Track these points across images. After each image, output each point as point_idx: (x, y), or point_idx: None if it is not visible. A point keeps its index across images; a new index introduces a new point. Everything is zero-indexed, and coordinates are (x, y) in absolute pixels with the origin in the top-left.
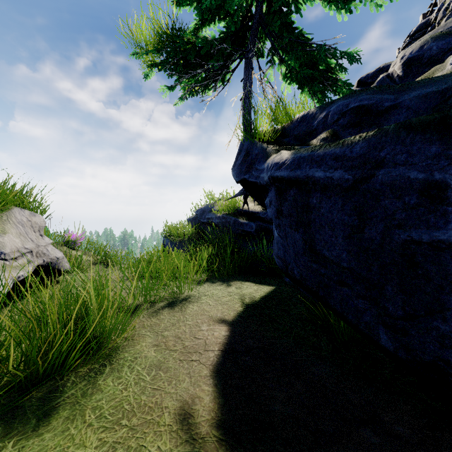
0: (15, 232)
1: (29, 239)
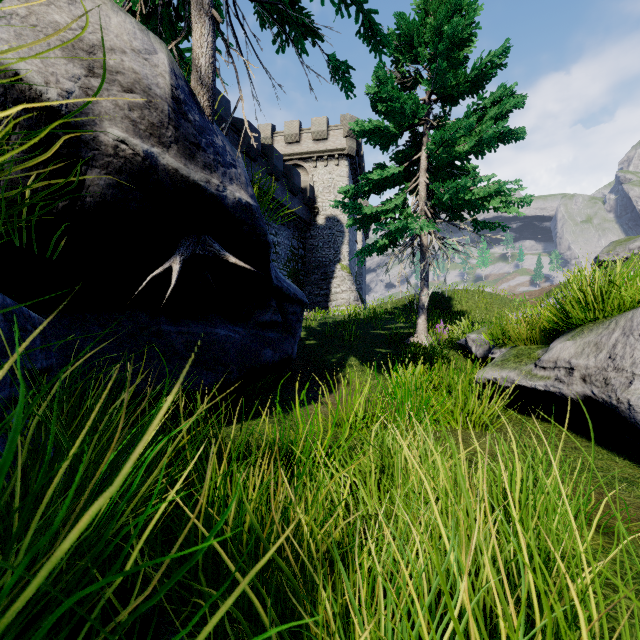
0: (589, 340)
1: (606, 354)
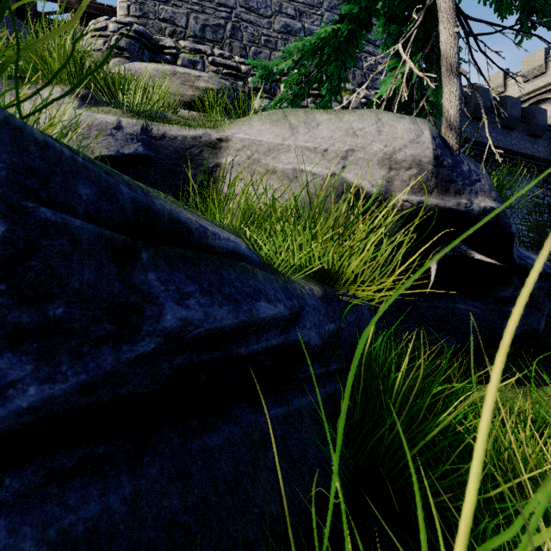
0: None
1: None
